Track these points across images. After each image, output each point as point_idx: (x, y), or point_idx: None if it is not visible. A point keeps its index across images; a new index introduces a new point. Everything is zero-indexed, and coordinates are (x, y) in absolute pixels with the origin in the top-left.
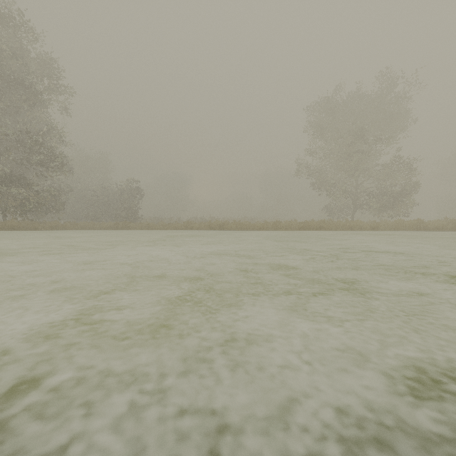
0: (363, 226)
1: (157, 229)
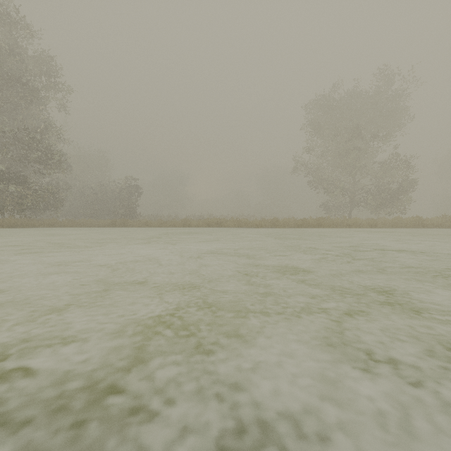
0: (361, 224)
1: (155, 226)
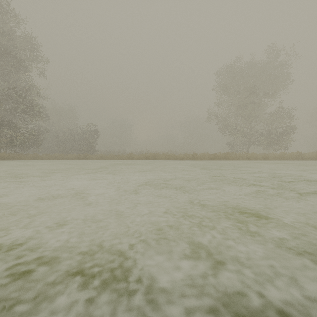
0: (257, 157)
1: (108, 159)
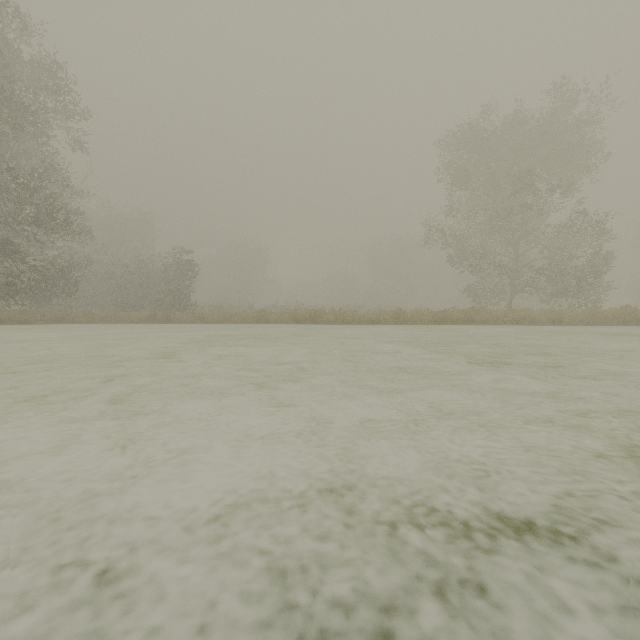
0: (536, 318)
1: (216, 322)
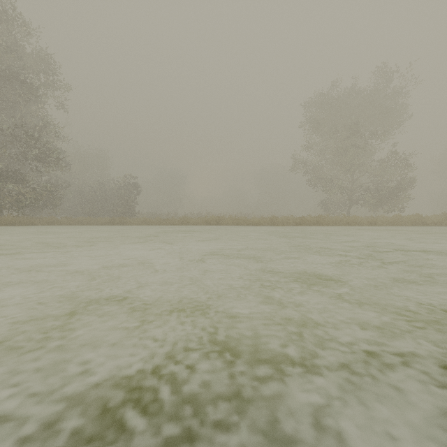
0: (361, 222)
1: (154, 224)
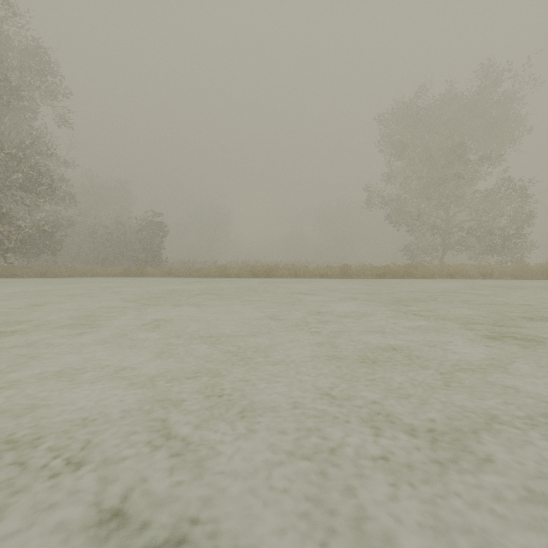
0: (469, 273)
1: (182, 276)
